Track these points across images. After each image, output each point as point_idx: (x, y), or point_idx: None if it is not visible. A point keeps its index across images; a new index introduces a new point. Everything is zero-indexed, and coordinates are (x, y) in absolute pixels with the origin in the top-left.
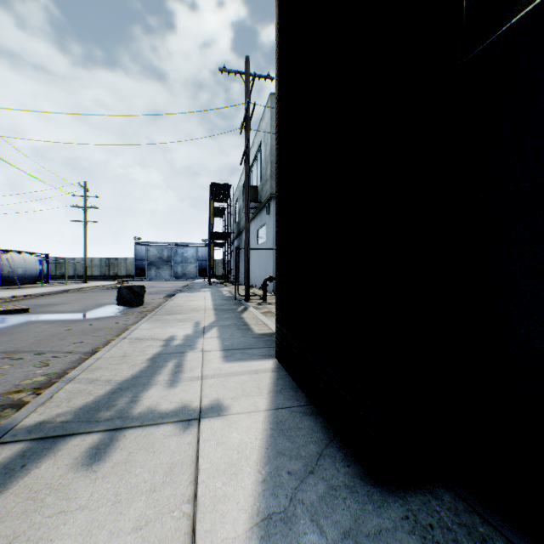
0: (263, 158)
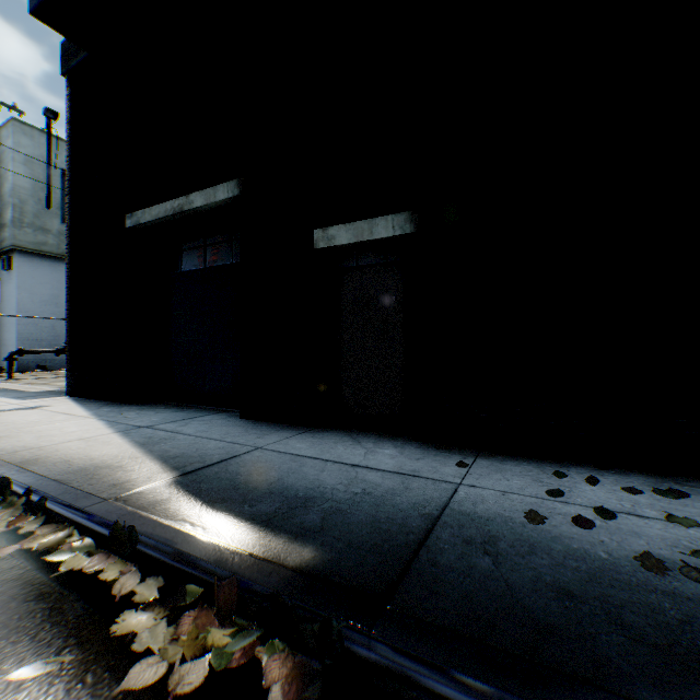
0: None
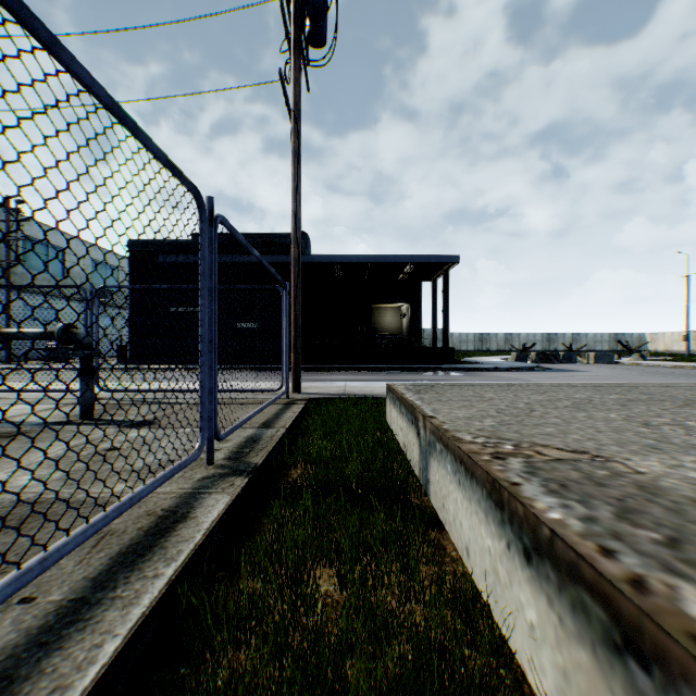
0: None
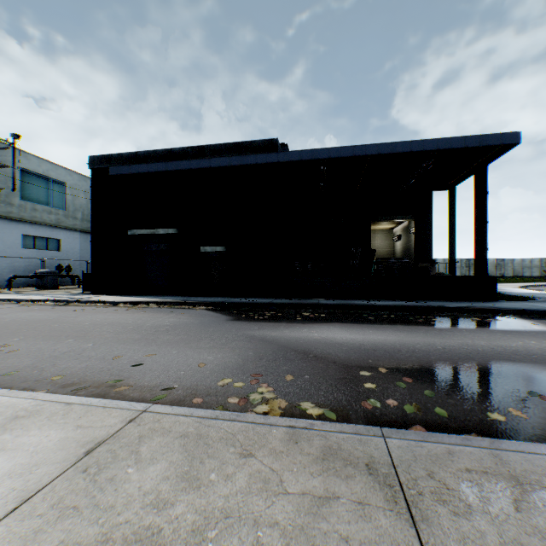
0: None
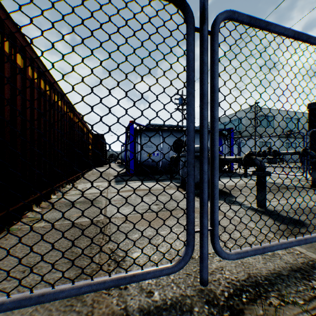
0: (244, 123)
